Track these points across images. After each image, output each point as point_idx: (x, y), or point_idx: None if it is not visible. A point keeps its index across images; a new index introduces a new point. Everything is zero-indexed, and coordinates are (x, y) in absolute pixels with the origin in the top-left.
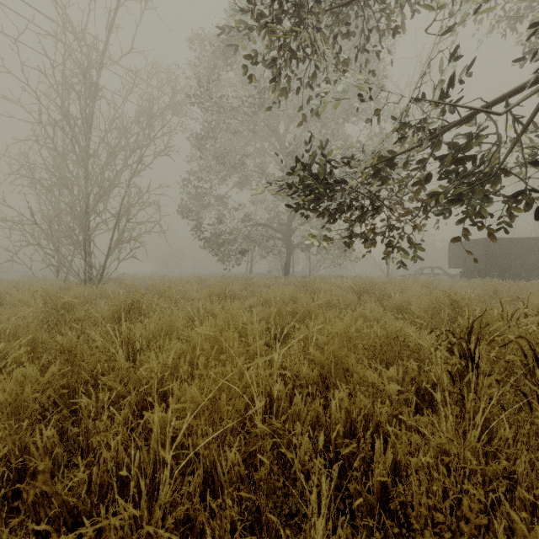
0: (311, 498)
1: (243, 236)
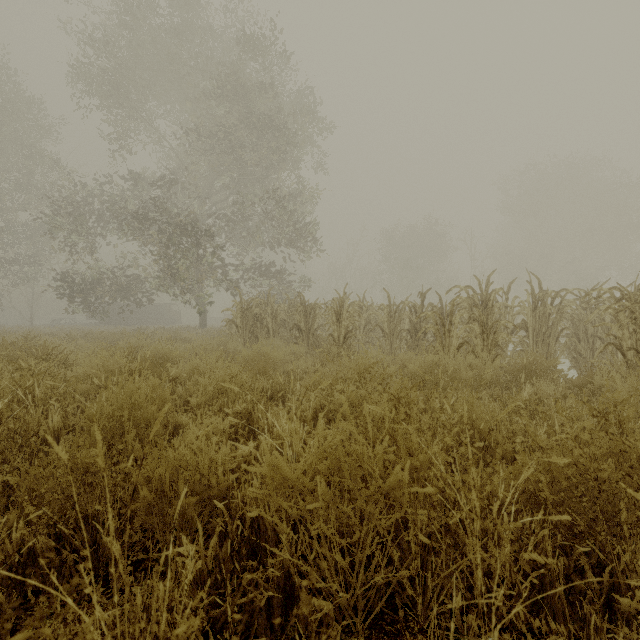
0: None
1: None
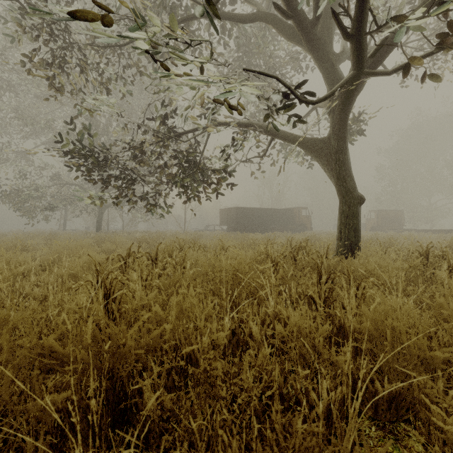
0: (8, 301)
1: (52, 194)
